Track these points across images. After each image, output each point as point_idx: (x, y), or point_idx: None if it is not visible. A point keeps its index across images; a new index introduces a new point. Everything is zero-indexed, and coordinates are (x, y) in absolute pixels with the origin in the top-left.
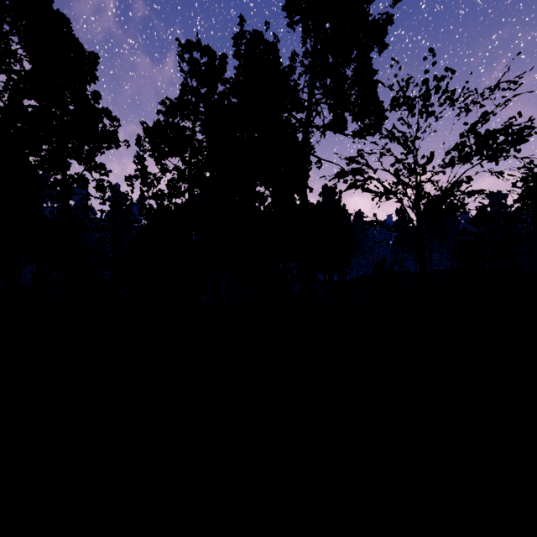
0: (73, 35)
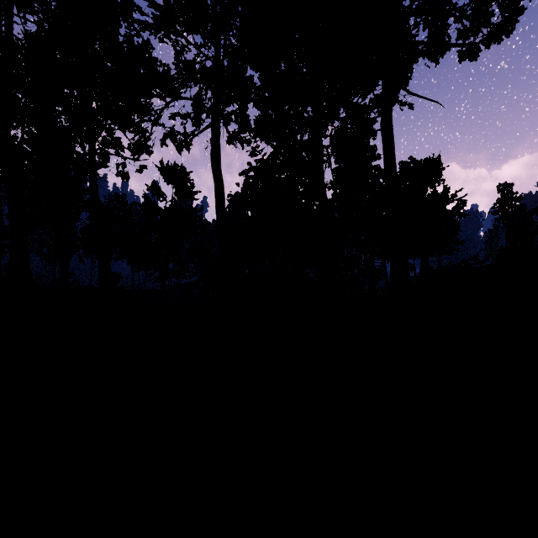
0: None
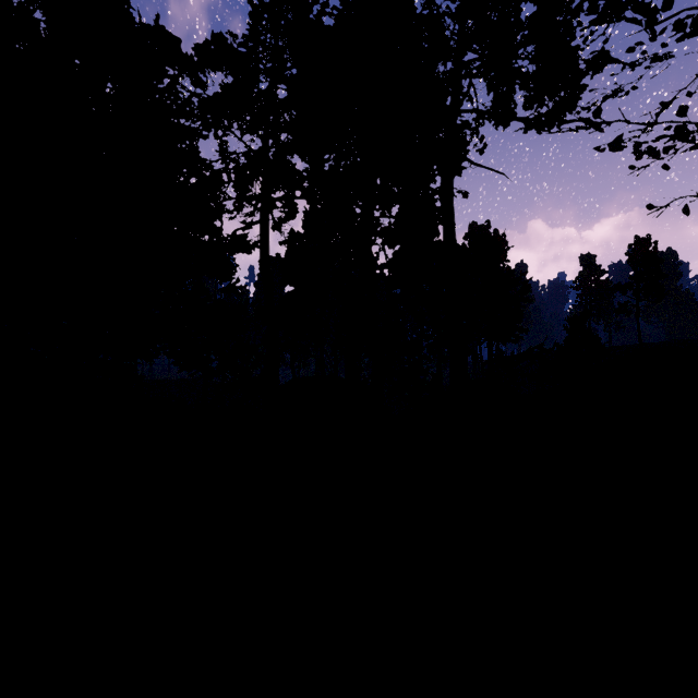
0: None
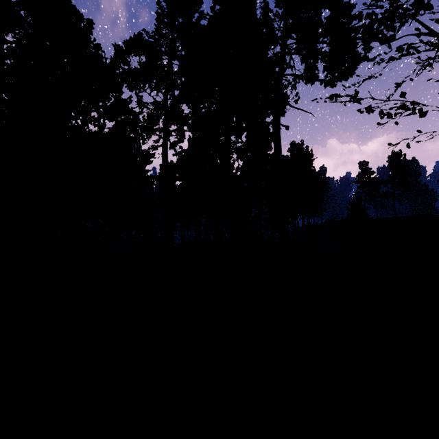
0: (69, 0)
